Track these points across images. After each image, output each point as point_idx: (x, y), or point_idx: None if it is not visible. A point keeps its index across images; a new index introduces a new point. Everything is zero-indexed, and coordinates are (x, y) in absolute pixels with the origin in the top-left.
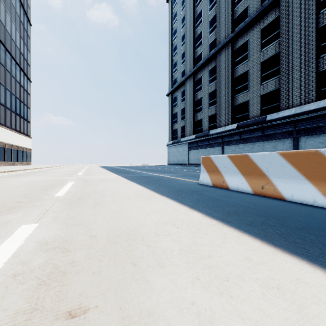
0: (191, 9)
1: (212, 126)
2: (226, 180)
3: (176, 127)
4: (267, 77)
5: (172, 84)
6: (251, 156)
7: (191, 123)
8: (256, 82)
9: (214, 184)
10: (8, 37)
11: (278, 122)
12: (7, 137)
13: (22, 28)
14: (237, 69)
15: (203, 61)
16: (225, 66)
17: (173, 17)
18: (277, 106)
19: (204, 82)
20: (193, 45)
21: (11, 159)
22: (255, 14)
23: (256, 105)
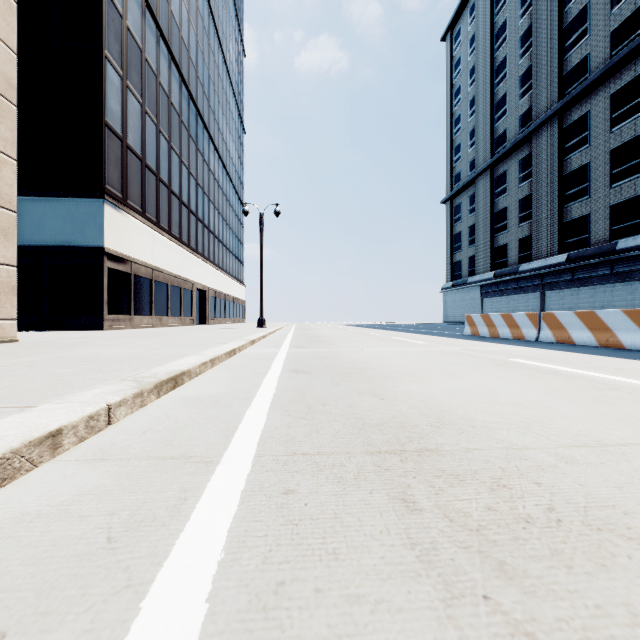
0: (486, 55)
1: (524, 257)
2: (479, 330)
3: (459, 257)
4: (621, 176)
5: (452, 182)
6: (490, 315)
7: (487, 251)
8: (603, 184)
9: (472, 334)
10: (231, 164)
11: (635, 253)
12: (231, 288)
13: (239, 144)
14: (569, 160)
15: (507, 147)
16: (548, 156)
17: (454, 65)
18: (639, 225)
19: (509, 181)
20: (491, 116)
21: (233, 315)
22: (597, 73)
23: (602, 223)
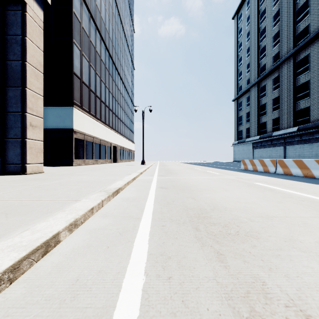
0: (255, 26)
1: (275, 128)
2: (248, 167)
3: (241, 128)
4: None
5: (237, 90)
6: (253, 160)
7: (256, 125)
8: (317, 91)
9: (245, 169)
10: (128, 85)
11: None
12: (128, 145)
13: (131, 75)
14: (299, 79)
15: (266, 72)
16: (287, 77)
17: (239, 31)
18: None
19: (267, 90)
20: (258, 57)
21: (129, 157)
22: (313, 34)
23: (316, 111)
